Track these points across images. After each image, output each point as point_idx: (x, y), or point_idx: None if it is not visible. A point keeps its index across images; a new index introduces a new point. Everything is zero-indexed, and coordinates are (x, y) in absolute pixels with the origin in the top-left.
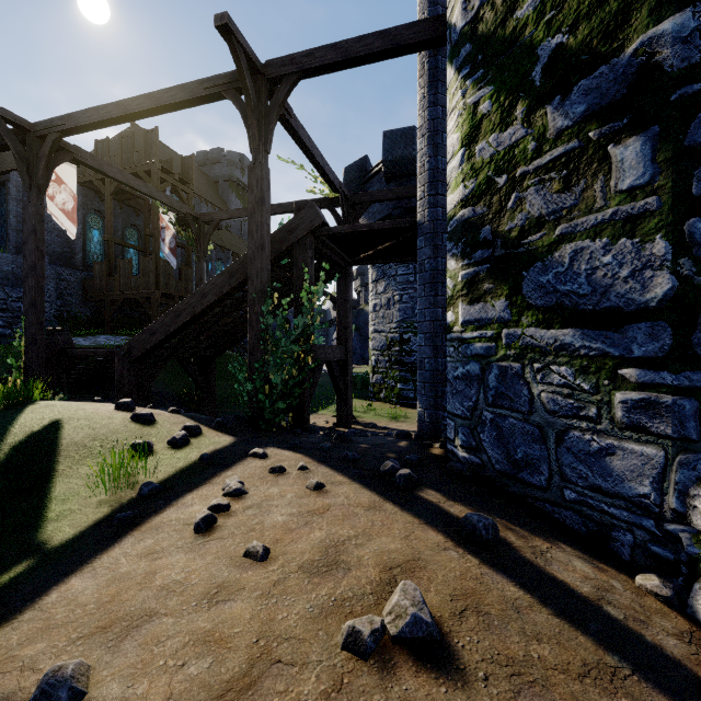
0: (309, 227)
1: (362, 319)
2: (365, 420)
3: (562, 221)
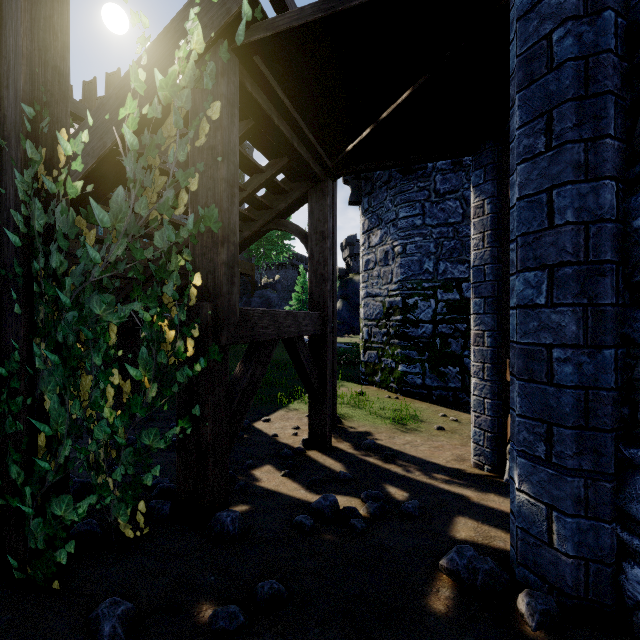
0: (219, 16)
1: (350, 288)
2: (355, 424)
3: None
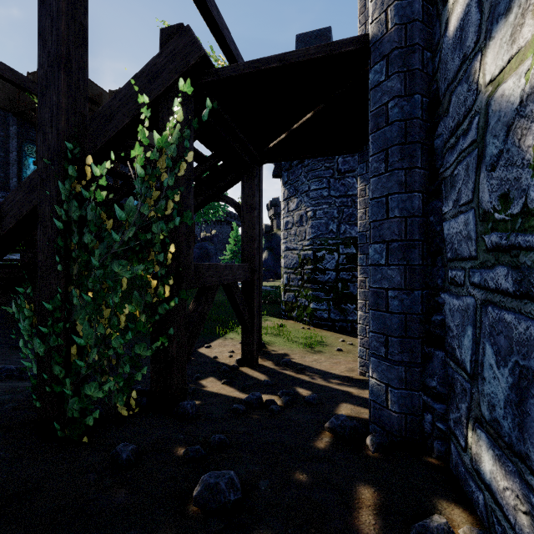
0: (181, 66)
1: (275, 241)
2: (276, 348)
3: None
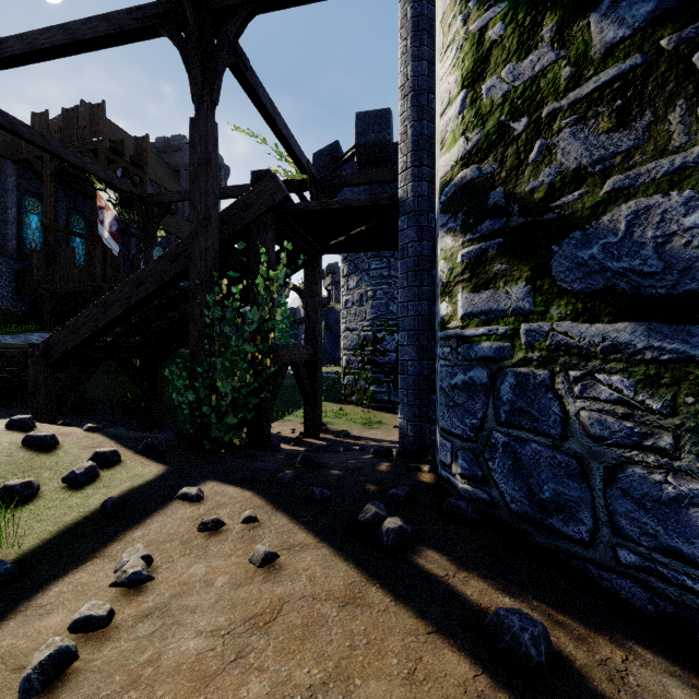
0: (269, 202)
1: (332, 317)
2: (336, 427)
3: (614, 172)
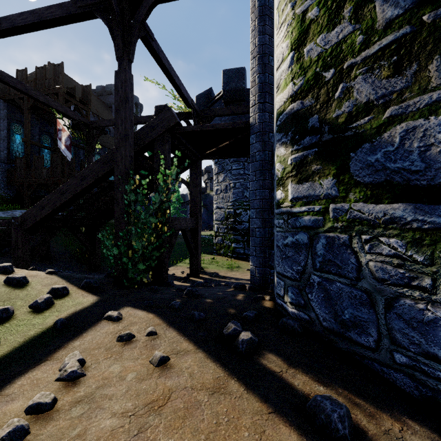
0: (166, 126)
1: (208, 200)
2: (210, 270)
3: (392, 104)
